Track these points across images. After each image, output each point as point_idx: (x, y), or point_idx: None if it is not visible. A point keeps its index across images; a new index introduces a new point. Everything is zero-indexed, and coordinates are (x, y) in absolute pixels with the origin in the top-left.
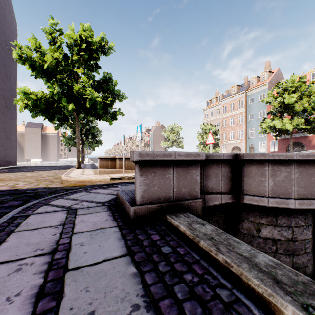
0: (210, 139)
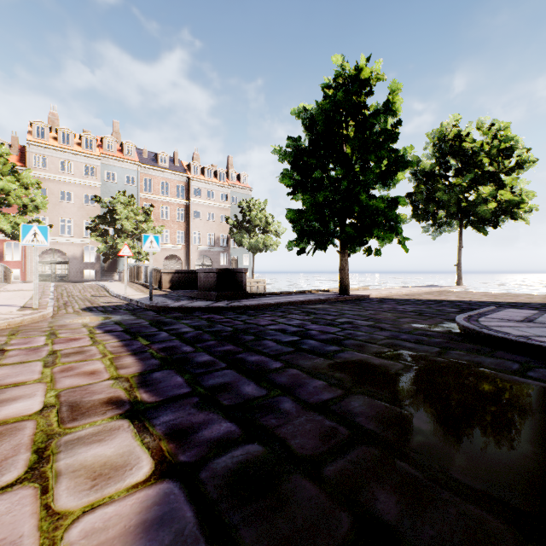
0: (127, 251)
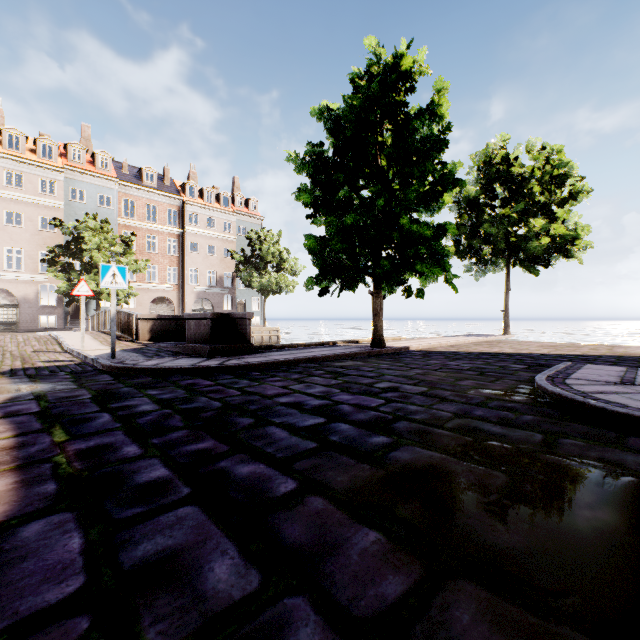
0: (85, 289)
